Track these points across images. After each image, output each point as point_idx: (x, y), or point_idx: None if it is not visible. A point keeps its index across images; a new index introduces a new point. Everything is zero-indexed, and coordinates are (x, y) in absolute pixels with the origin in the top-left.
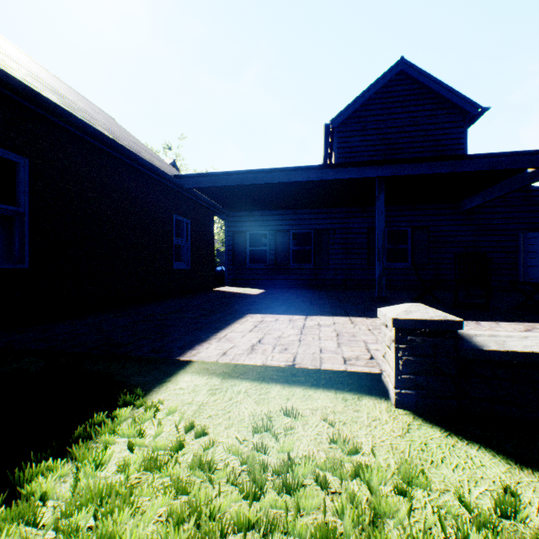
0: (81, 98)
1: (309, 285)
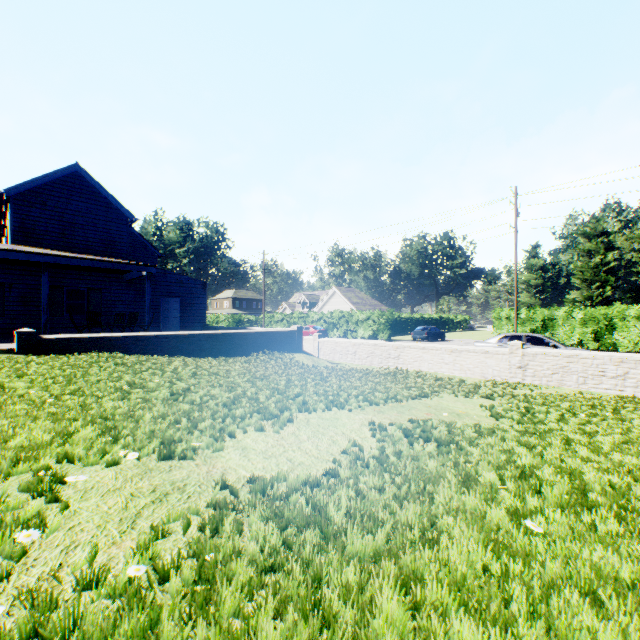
0: None
1: None
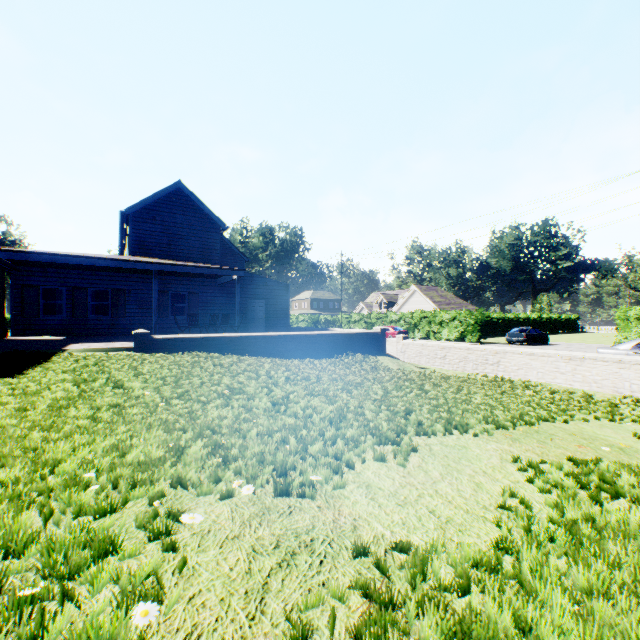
0: None
1: (107, 333)
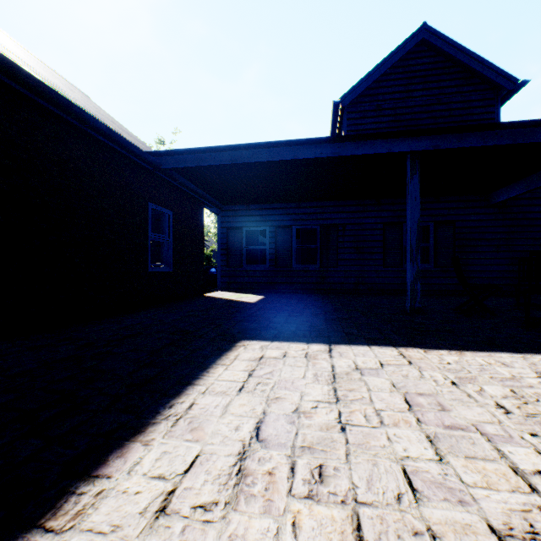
0: (37, 61)
1: (315, 289)
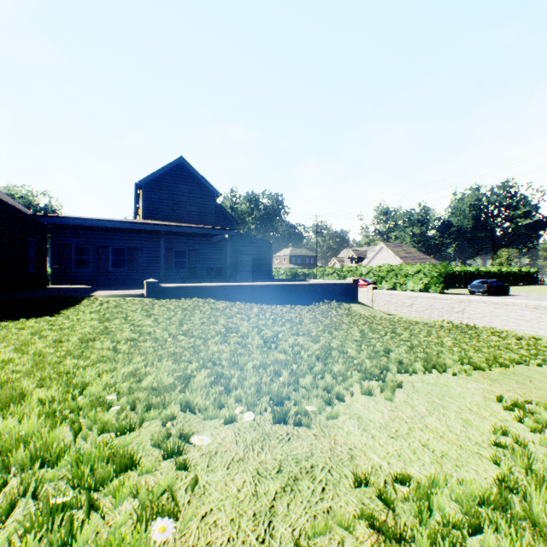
0: None
1: (124, 283)
